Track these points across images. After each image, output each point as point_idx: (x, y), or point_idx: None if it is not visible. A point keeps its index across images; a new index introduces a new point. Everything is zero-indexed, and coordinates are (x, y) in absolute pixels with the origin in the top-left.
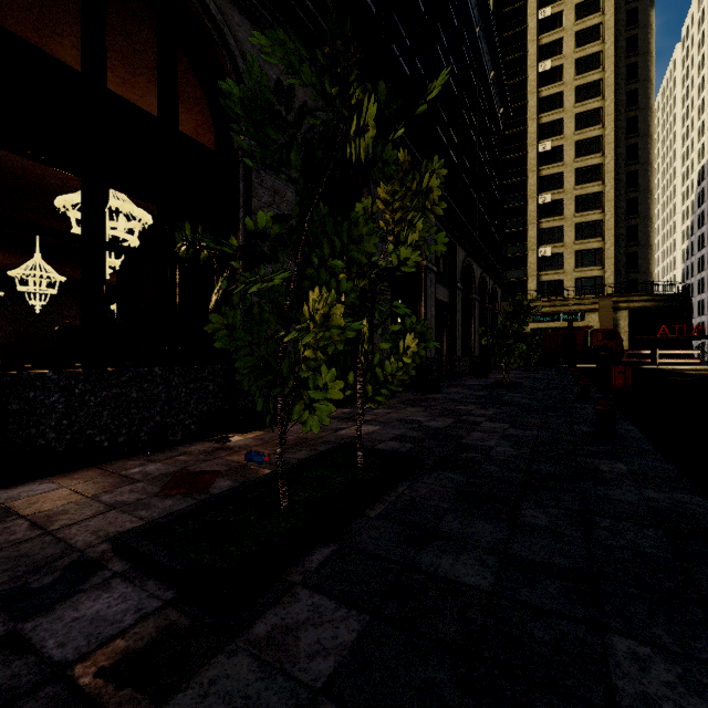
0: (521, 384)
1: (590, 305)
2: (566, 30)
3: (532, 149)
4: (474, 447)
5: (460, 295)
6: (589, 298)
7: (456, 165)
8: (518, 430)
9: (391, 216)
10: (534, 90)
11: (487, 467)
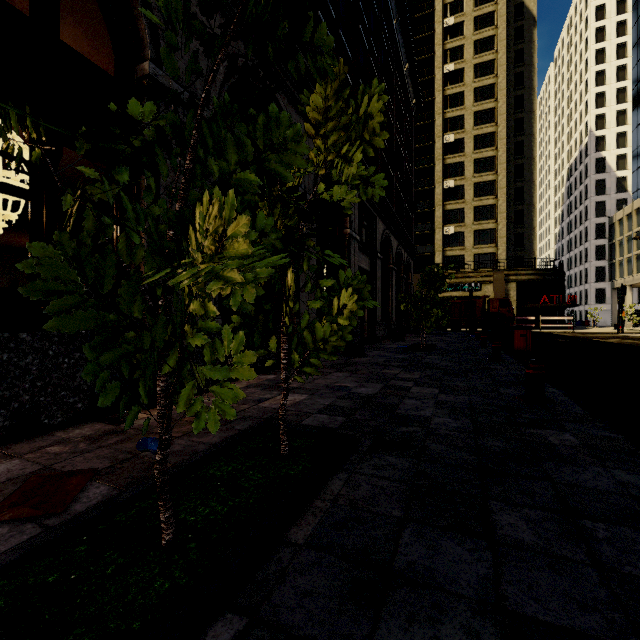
0: (436, 347)
1: (486, 278)
2: (467, 38)
3: (438, 140)
4: (410, 418)
5: (380, 265)
6: (485, 271)
7: None
8: (449, 396)
9: (322, 142)
10: (440, 88)
11: (432, 445)
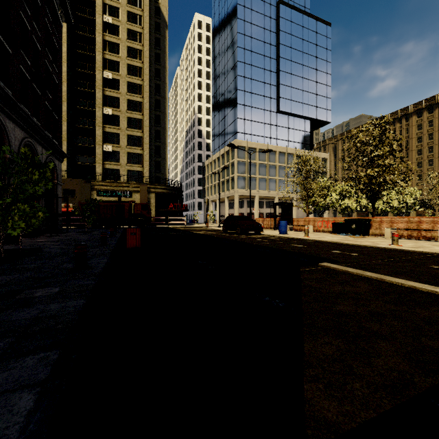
0: (39, 250)
1: (135, 188)
2: (122, 5)
3: (99, 73)
4: None
5: None
6: (134, 183)
7: None
8: None
9: None
10: (100, 31)
11: None
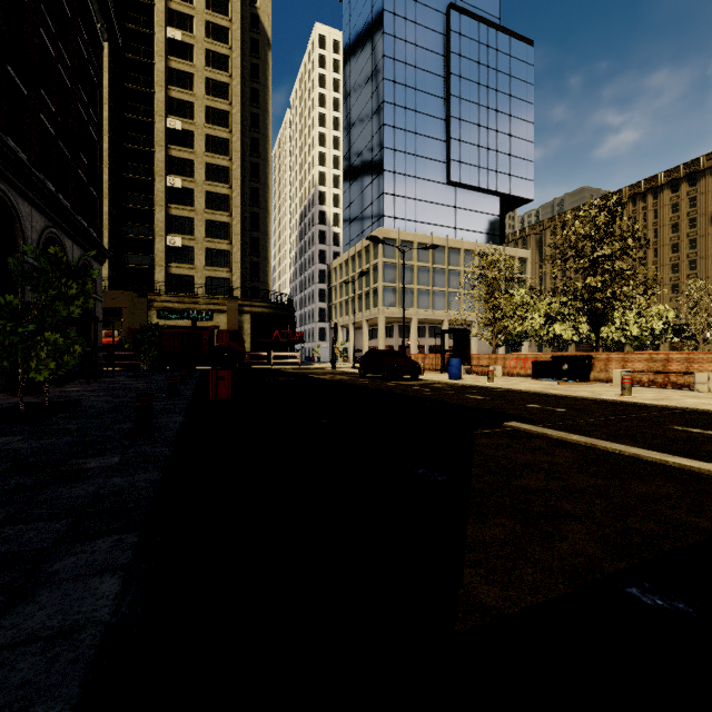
0: (75, 404)
1: (219, 306)
2: (198, 12)
3: (161, 120)
4: None
5: None
6: (218, 298)
7: None
8: None
9: None
10: (163, 53)
11: None
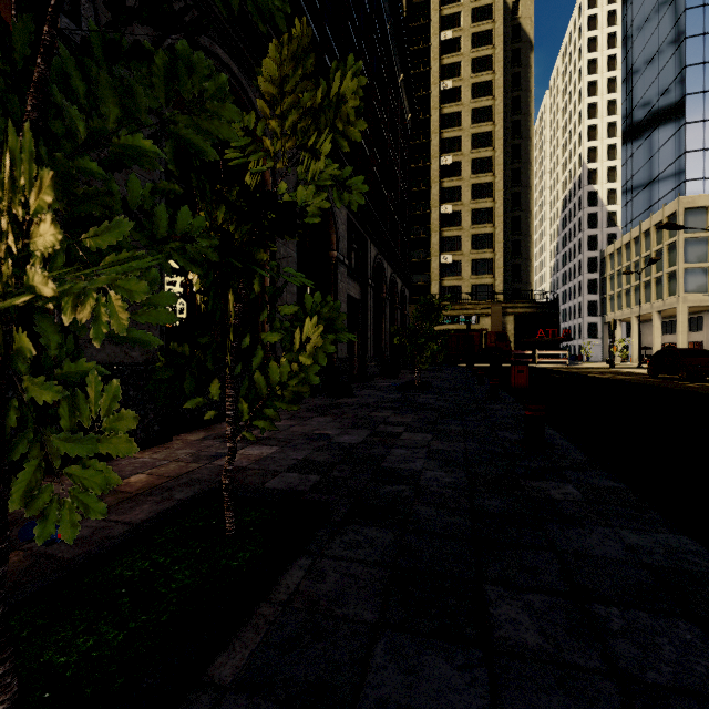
0: (431, 384)
1: (484, 310)
2: (464, 55)
3: (435, 161)
4: (398, 474)
5: (372, 293)
6: (483, 303)
7: (368, 157)
8: (443, 443)
9: (279, 125)
10: (437, 105)
11: (420, 509)
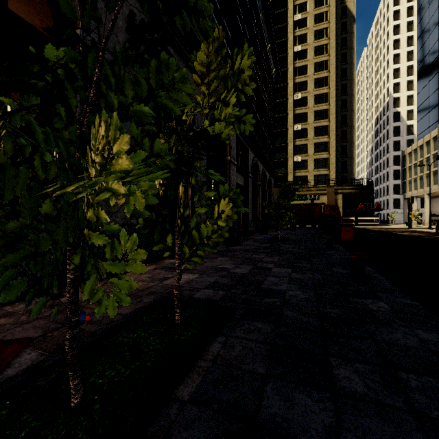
0: (289, 238)
1: (322, 191)
2: (309, 29)
3: (290, 97)
4: (271, 292)
5: (251, 182)
6: (321, 186)
7: (248, 97)
8: (299, 274)
9: (206, 88)
10: (292, 62)
11: (287, 313)
